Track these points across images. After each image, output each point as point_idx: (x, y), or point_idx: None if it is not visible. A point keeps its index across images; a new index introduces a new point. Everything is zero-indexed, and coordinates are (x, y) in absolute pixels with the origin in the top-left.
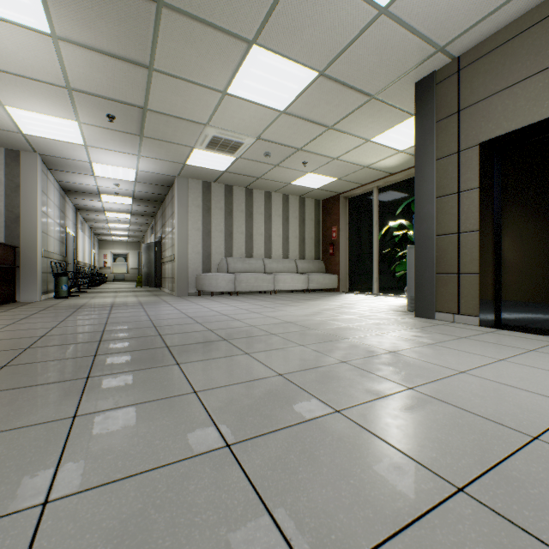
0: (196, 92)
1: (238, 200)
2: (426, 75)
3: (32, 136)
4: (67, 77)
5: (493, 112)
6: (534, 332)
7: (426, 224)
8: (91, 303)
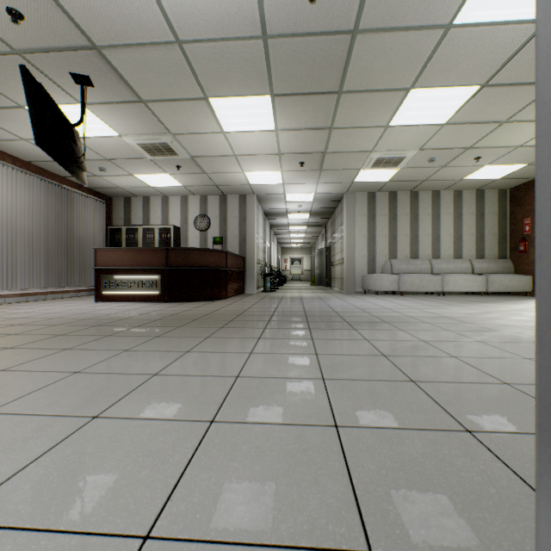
0: (363, 132)
1: (401, 204)
2: None
3: (254, 185)
4: (279, 148)
5: None
6: None
7: None
8: (286, 296)
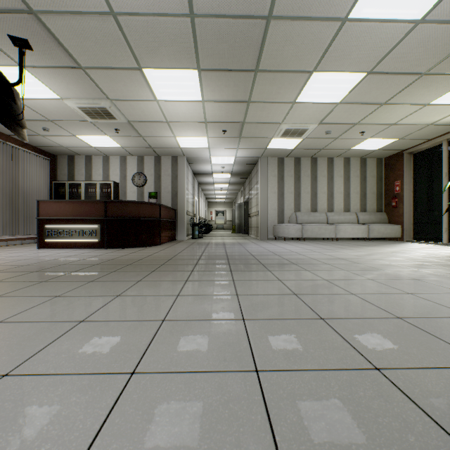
0: (274, 107)
1: (304, 168)
2: None
3: (184, 148)
4: (205, 117)
5: None
6: None
7: None
8: (212, 242)
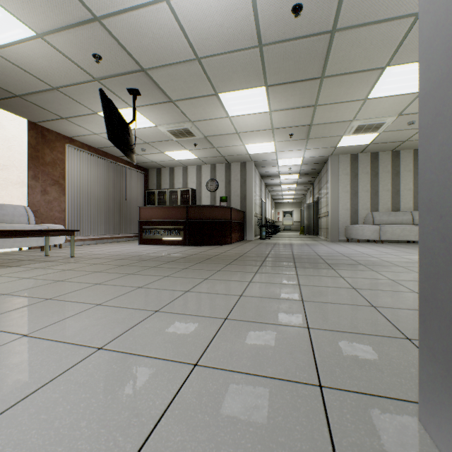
0: (343, 106)
1: (383, 163)
2: None
3: (252, 154)
4: (272, 125)
5: None
6: None
7: None
8: (278, 242)
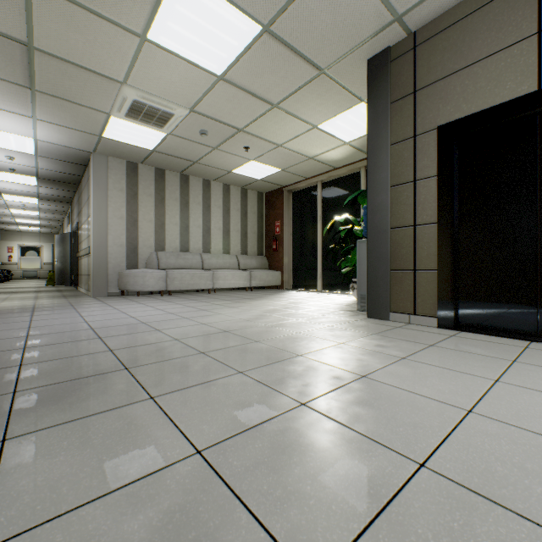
0: (102, 30)
1: (171, 186)
2: (380, 51)
3: None
4: None
5: (452, 93)
6: (496, 334)
7: (380, 215)
8: None
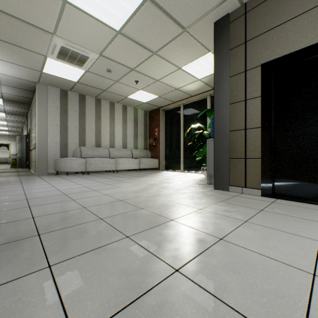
0: None
1: (89, 106)
2: (223, 16)
3: None
4: None
5: (271, 42)
6: (300, 200)
7: (223, 123)
8: None
